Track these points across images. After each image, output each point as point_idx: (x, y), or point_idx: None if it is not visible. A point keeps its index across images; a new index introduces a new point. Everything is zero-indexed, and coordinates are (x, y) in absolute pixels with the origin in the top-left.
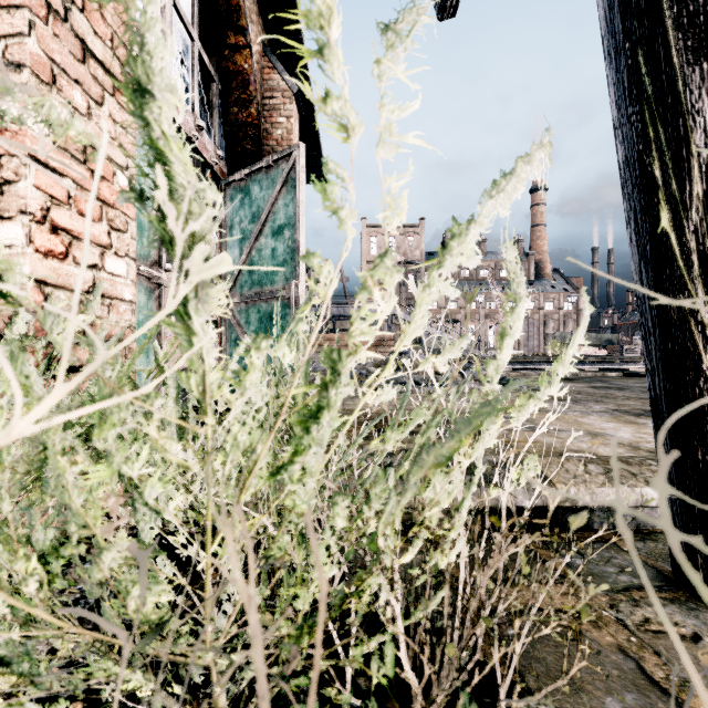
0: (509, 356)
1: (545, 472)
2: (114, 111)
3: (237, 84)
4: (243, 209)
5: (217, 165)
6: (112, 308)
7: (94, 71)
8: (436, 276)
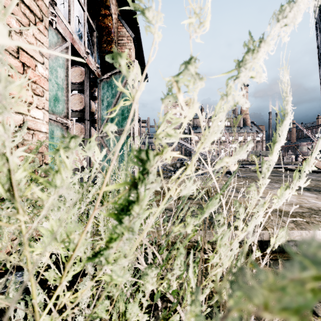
0: (276, 158)
1: (261, 221)
2: (36, 33)
3: (105, 33)
4: (108, 92)
5: (96, 71)
6: (34, 135)
7: (24, 10)
8: (232, 85)
